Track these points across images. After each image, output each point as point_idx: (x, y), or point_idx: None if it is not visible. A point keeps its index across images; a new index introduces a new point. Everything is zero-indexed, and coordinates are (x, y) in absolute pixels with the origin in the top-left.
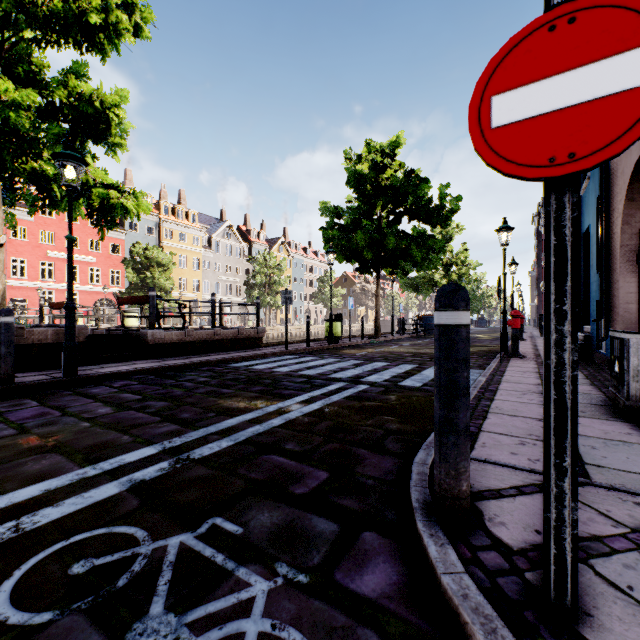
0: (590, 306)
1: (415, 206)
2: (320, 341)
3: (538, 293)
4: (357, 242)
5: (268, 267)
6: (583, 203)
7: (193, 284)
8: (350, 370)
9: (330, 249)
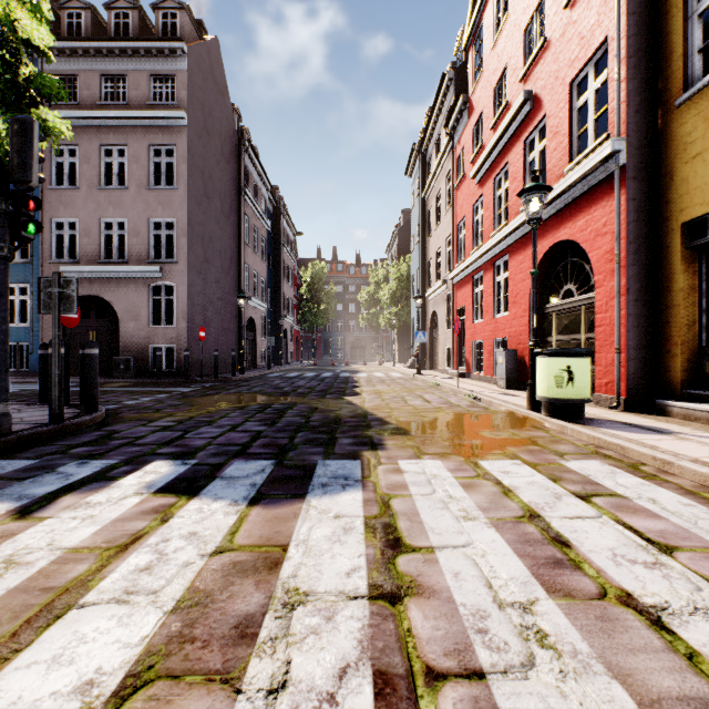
0: None
1: None
2: None
3: None
4: None
5: None
6: None
7: None
8: None
9: None
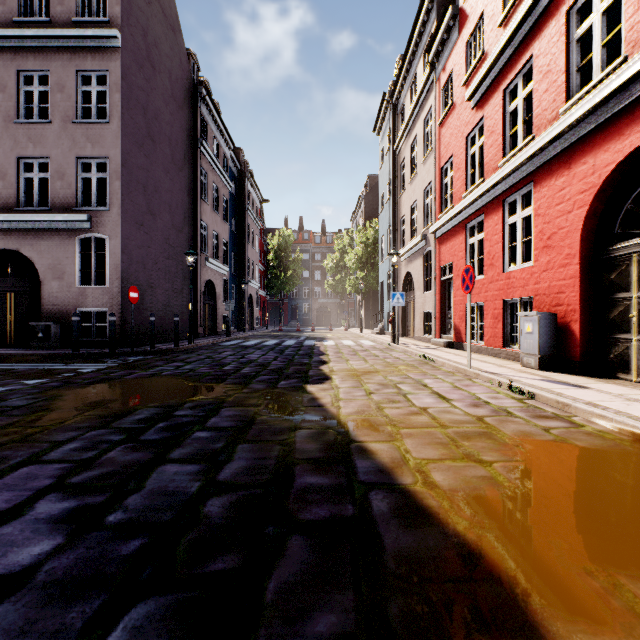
0: None
1: None
2: None
3: None
4: None
5: None
6: None
7: None
8: None
9: None
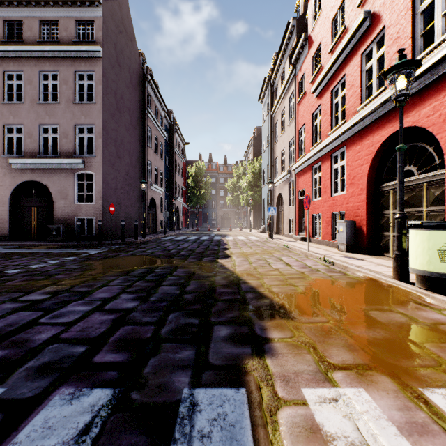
0: None
1: None
2: None
3: None
4: None
5: None
6: None
7: None
8: None
9: None
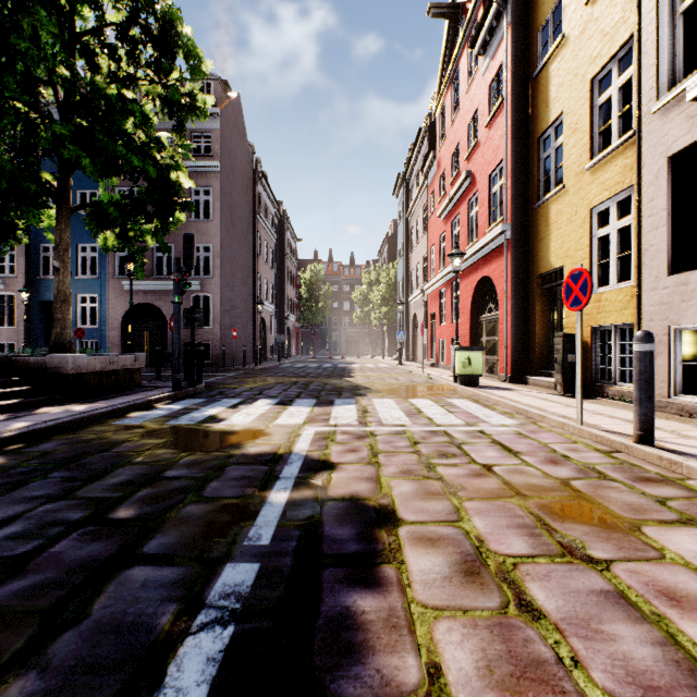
0: None
1: None
2: None
3: None
4: None
5: None
6: (40, 284)
7: None
8: None
9: None
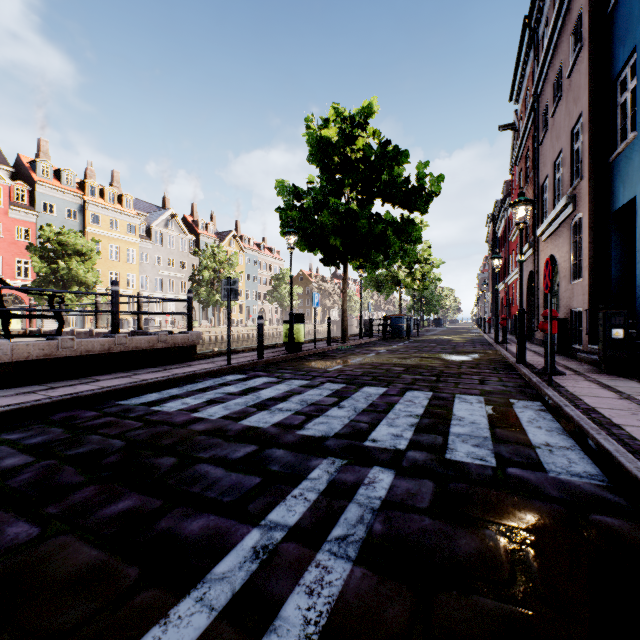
0: (638, 304)
1: (389, 187)
2: (277, 348)
3: (493, 294)
4: (323, 225)
5: (217, 261)
6: (612, 175)
7: (128, 279)
8: (333, 410)
9: (290, 229)
